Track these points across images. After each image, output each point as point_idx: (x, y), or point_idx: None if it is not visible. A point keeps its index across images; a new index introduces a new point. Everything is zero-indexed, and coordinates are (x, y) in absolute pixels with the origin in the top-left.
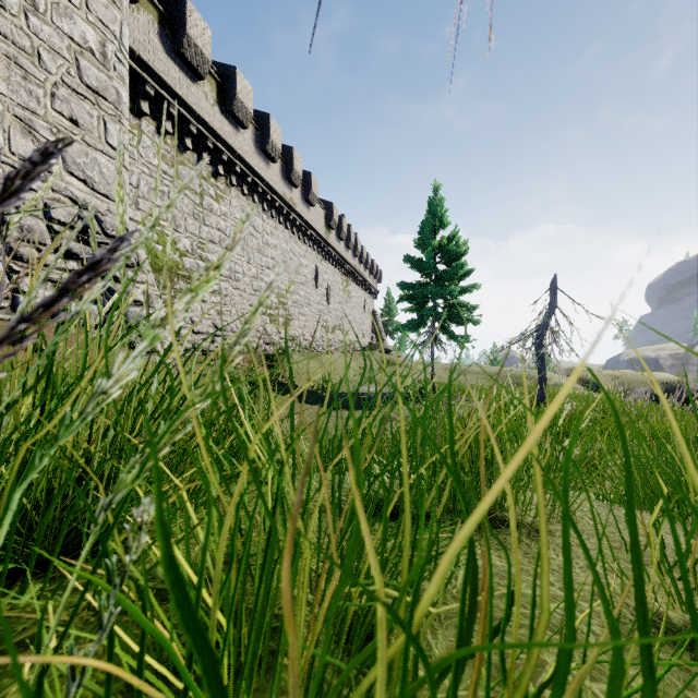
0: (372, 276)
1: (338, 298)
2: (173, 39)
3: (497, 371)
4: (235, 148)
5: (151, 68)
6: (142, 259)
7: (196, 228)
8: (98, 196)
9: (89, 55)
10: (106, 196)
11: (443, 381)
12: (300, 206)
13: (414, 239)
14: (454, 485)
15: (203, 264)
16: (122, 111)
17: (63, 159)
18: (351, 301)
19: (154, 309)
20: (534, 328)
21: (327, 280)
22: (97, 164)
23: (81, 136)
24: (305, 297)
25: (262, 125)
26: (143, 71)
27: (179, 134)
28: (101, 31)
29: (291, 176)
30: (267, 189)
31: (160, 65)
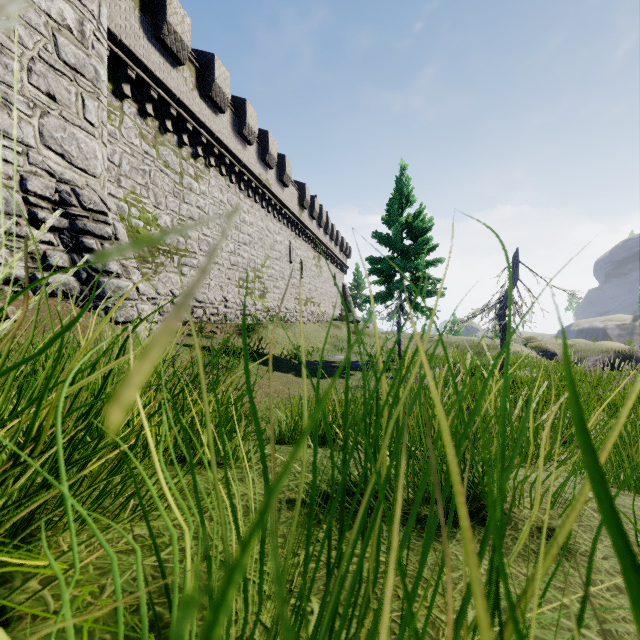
0: (342, 252)
1: (311, 272)
2: (154, 26)
3: (458, 340)
4: (213, 131)
5: (132, 52)
6: (119, 232)
7: (177, 205)
8: (76, 171)
9: (67, 32)
10: (84, 171)
11: (408, 349)
12: (275, 187)
13: (382, 216)
14: (440, 473)
15: (183, 240)
16: (101, 89)
17: (40, 133)
18: (323, 275)
19: (131, 280)
20: (497, 300)
21: (300, 256)
22: (75, 139)
23: (58, 111)
24: (280, 271)
25: (239, 110)
26: (125, 55)
27: (160, 117)
28: (79, 9)
29: (267, 158)
30: (244, 170)
31: (141, 50)
